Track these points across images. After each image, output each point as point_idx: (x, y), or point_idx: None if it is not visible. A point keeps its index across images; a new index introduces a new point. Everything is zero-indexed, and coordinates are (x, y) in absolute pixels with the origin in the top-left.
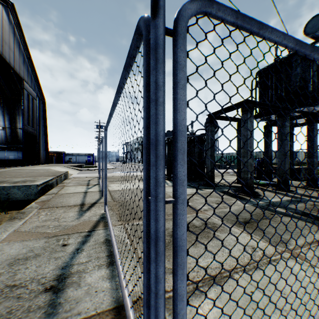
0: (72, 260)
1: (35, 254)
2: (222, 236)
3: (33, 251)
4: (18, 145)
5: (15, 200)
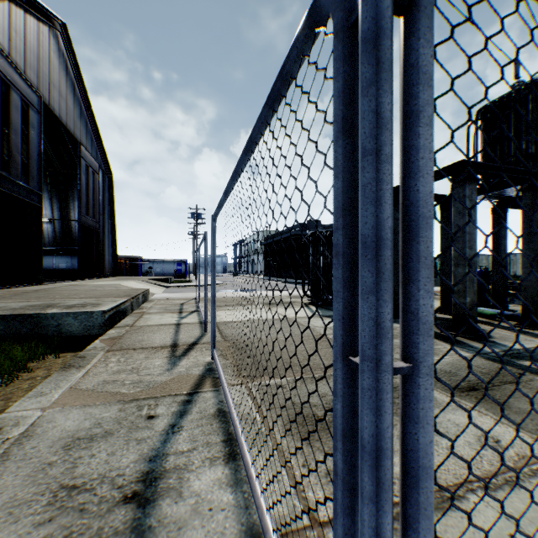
0: (164, 446)
1: (104, 432)
2: None
3: (101, 426)
4: (72, 246)
5: (69, 335)
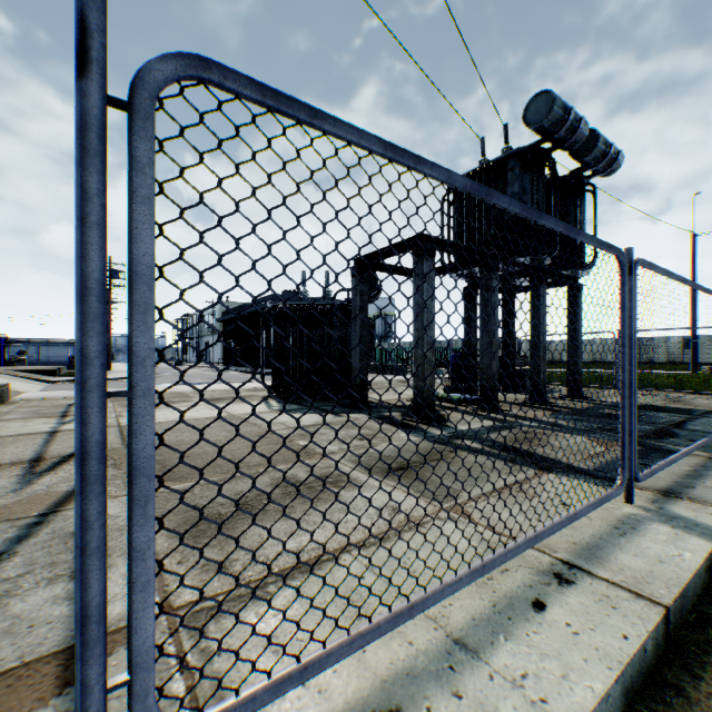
0: None
1: None
2: (347, 495)
3: None
4: None
5: None
